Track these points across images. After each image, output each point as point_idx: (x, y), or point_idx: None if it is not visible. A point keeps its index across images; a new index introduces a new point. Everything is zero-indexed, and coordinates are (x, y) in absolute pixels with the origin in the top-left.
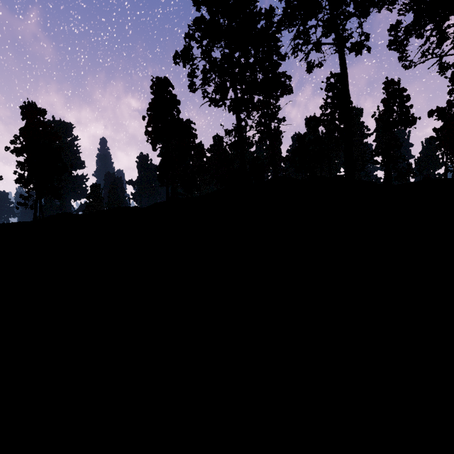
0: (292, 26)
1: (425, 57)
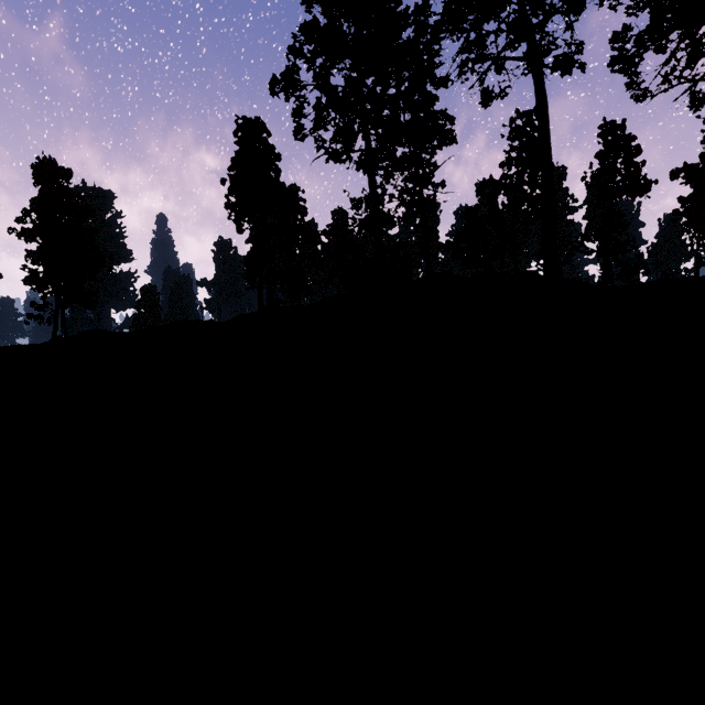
0: (459, 31)
1: (669, 82)
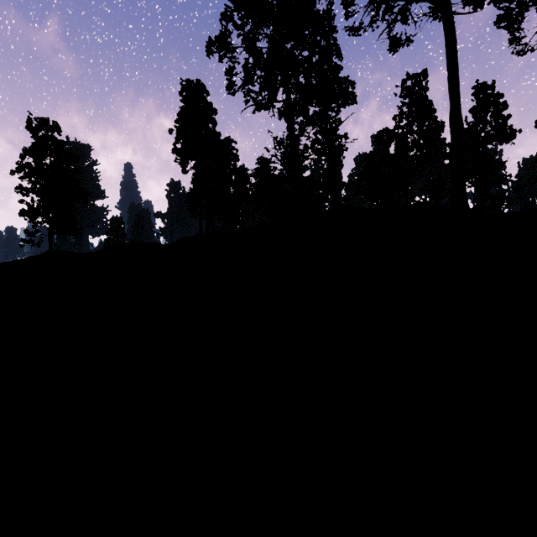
0: None
1: None
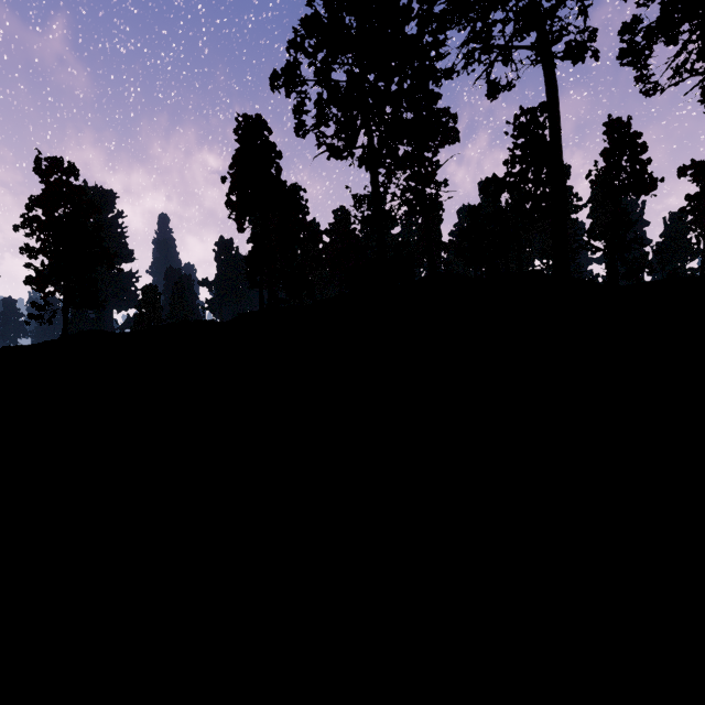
0: (465, 20)
1: (680, 76)
